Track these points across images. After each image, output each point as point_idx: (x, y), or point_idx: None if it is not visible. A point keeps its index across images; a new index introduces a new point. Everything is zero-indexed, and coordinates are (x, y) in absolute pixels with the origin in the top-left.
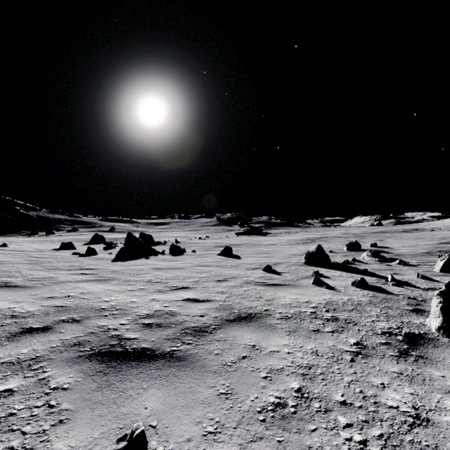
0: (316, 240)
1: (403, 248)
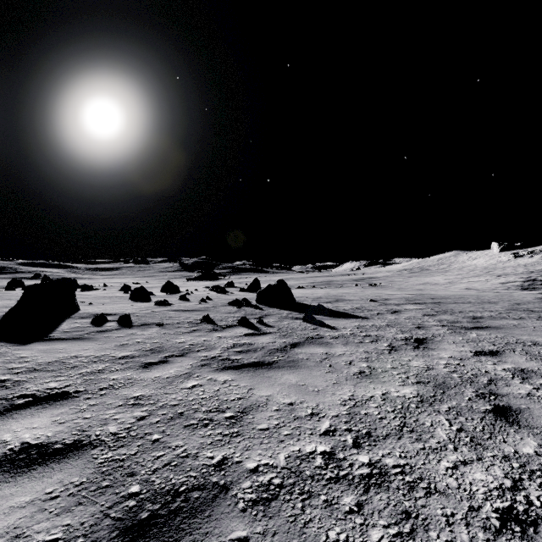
0: (236, 283)
1: (265, 286)
